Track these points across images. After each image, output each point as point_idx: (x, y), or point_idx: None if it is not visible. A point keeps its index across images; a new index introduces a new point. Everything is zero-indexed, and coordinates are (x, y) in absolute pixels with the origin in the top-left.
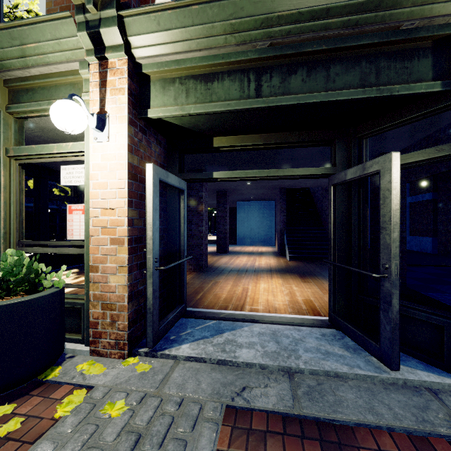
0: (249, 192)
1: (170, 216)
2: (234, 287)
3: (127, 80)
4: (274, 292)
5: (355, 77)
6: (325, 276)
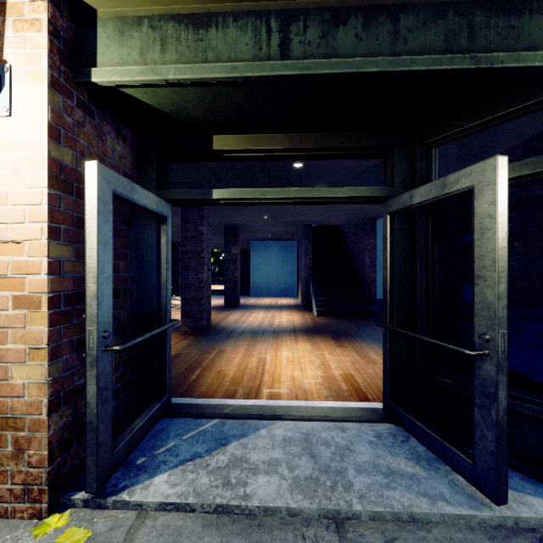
0: (266, 229)
1: (144, 258)
2: (246, 358)
3: (47, 6)
4: (301, 364)
5: (437, 37)
6: (364, 337)
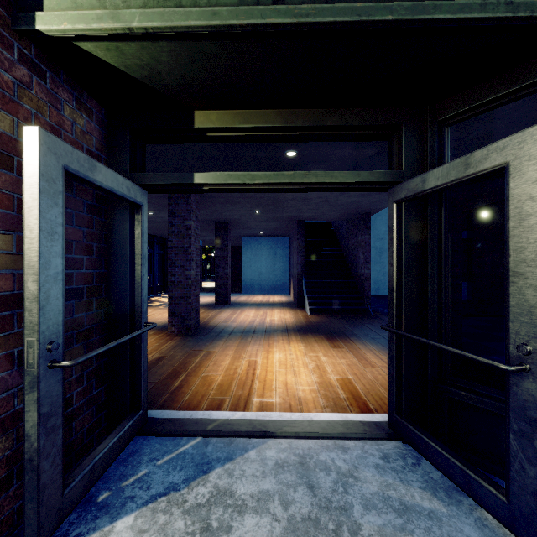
0: (257, 225)
1: (114, 252)
2: (235, 362)
3: None
4: (295, 368)
5: None
6: (360, 336)
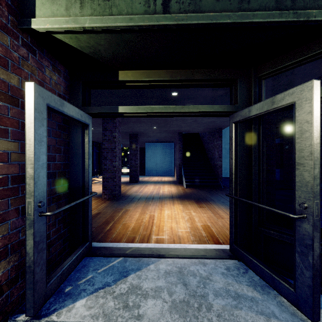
0: (155, 135)
1: (73, 151)
2: (142, 215)
3: None
4: (177, 219)
5: None
6: (215, 201)
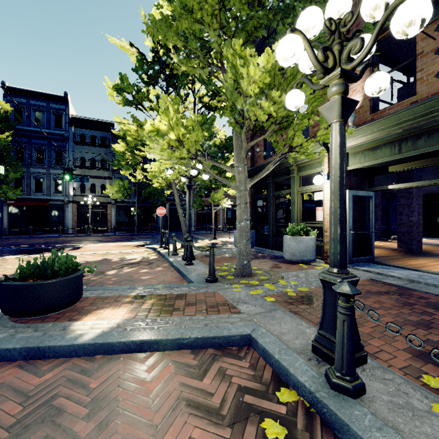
0: None
1: (363, 210)
2: (428, 262)
3: None
4: None
5: None
6: None
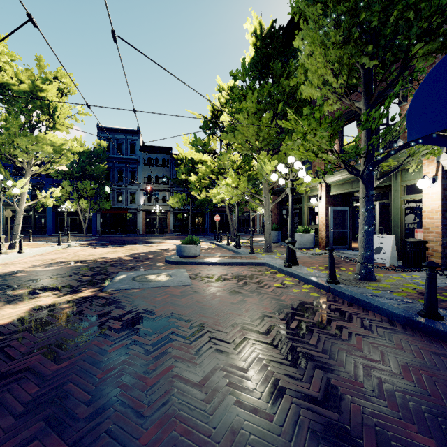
0: None
1: (343, 218)
2: None
3: (325, 188)
4: None
5: None
6: None
